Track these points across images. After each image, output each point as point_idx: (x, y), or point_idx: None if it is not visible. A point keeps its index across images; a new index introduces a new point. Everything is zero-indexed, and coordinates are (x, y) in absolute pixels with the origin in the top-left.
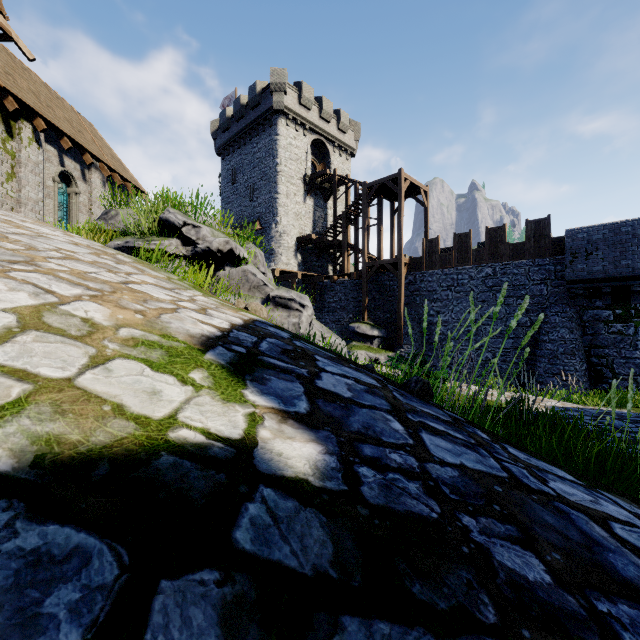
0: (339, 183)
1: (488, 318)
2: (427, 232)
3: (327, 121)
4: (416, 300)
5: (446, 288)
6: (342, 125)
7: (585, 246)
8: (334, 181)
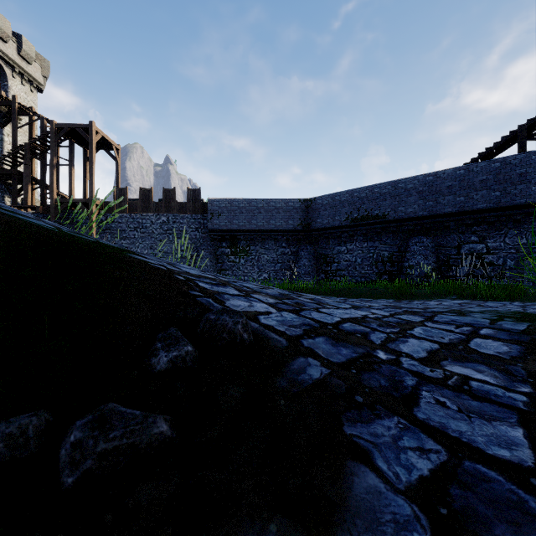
0: (21, 112)
1: (164, 253)
2: (119, 183)
3: (3, 40)
4: (108, 237)
5: (134, 229)
6: (25, 53)
7: (218, 210)
8: (13, 108)
